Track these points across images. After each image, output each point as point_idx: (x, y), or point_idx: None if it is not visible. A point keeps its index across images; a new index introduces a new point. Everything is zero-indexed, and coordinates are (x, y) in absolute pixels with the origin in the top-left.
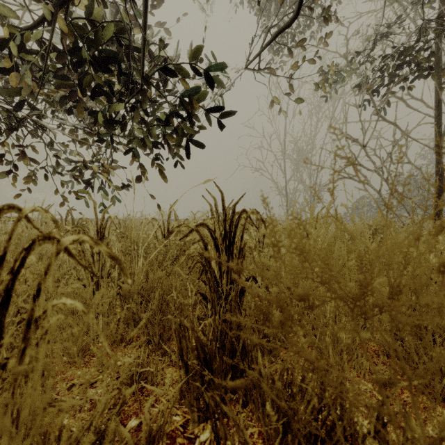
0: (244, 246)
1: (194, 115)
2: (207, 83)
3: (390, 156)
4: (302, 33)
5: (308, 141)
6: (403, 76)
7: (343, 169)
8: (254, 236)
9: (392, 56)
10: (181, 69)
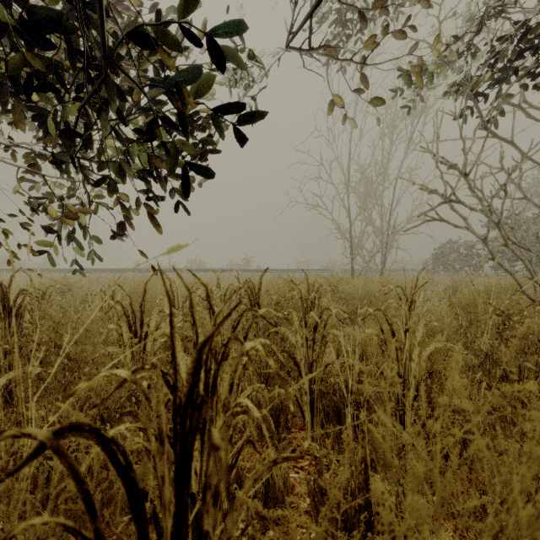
0: (207, 538)
1: (188, 117)
2: (211, 57)
3: (504, 189)
4: (374, 20)
5: (379, 170)
6: (528, 69)
7: (434, 208)
8: (298, 327)
9: (511, 40)
10: (163, 32)
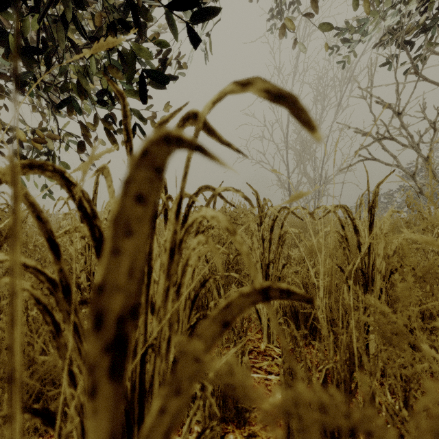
0: None
1: (142, 4)
2: None
3: (433, 127)
4: None
5: None
6: None
7: (370, 144)
8: (254, 229)
9: None
10: None
